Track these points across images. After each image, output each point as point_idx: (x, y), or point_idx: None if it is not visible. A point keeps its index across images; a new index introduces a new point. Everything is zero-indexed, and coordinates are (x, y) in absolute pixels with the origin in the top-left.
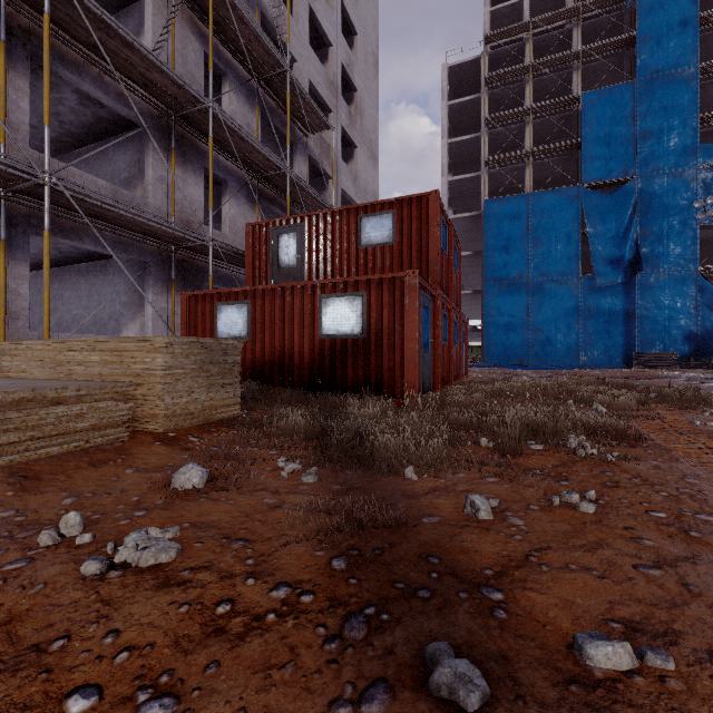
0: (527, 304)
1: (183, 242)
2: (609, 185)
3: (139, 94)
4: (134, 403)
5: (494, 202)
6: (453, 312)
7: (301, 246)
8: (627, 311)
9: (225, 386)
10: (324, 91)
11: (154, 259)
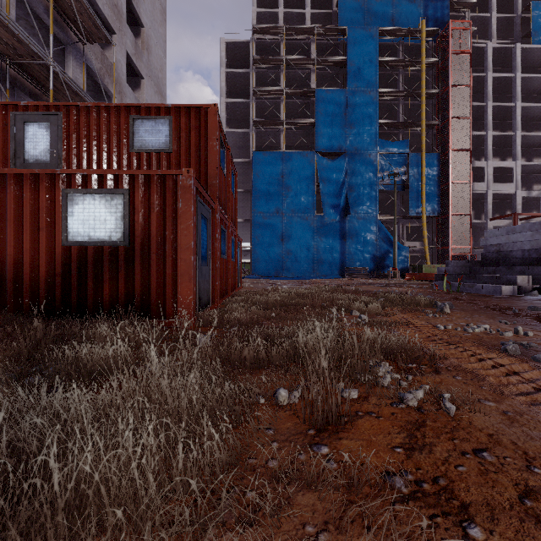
0: (282, 232)
1: None
2: (332, 155)
3: None
4: None
5: (259, 153)
6: (231, 230)
7: (57, 140)
8: (342, 240)
9: None
10: (106, 9)
11: None
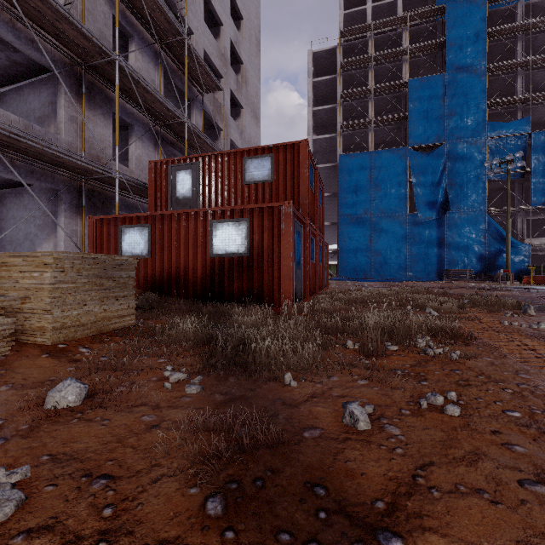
0: (370, 233)
1: (92, 174)
2: (427, 148)
3: (51, 42)
4: (22, 317)
5: (346, 156)
6: (318, 237)
7: (196, 181)
8: (440, 239)
9: (119, 298)
10: (217, 61)
11: (65, 187)
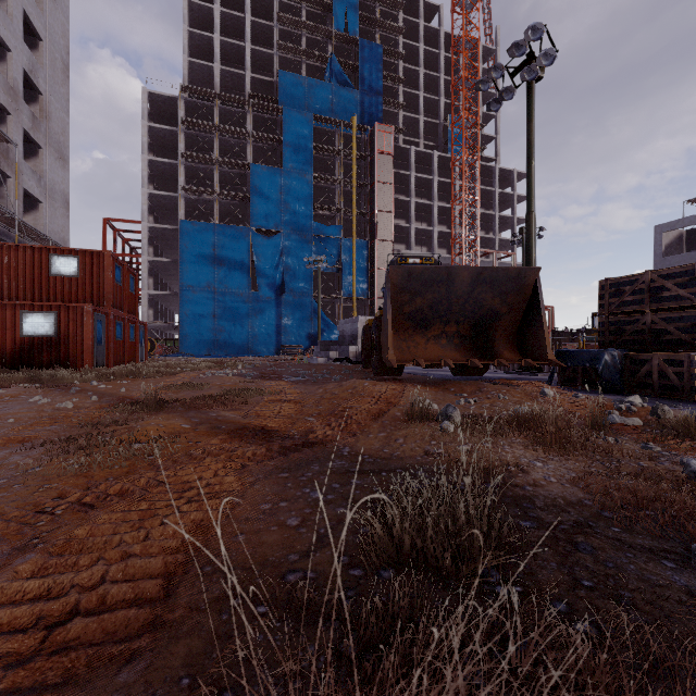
0: (214, 308)
1: None
2: (269, 232)
3: None
4: None
5: (188, 223)
6: (129, 319)
7: None
8: (278, 318)
9: None
10: (2, 96)
11: None
